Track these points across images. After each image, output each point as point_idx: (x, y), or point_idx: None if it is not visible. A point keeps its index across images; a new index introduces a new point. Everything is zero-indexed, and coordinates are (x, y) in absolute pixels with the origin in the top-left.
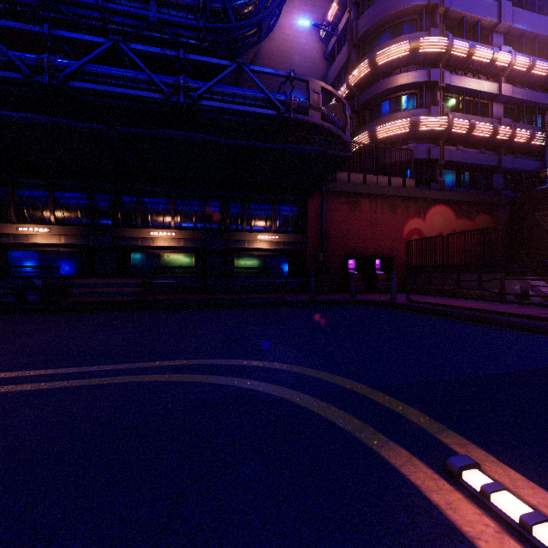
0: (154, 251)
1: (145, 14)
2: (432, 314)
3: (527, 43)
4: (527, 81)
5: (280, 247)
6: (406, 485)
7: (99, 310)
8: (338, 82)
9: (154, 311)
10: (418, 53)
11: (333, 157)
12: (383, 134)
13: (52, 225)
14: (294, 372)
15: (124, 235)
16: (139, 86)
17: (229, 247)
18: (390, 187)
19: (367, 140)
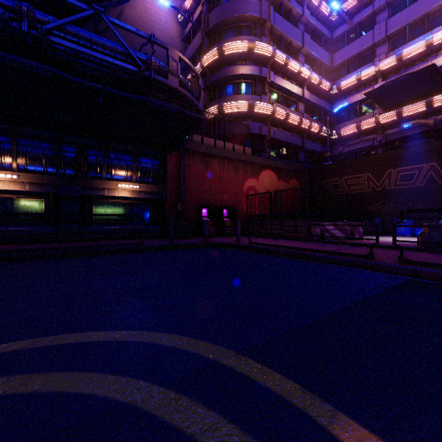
0: None
1: None
2: (269, 253)
3: (317, 66)
4: (317, 92)
5: (141, 196)
6: None
7: None
8: (193, 62)
9: None
10: (253, 52)
11: (190, 117)
12: (228, 110)
13: None
14: (148, 343)
15: None
16: None
17: (87, 193)
18: (234, 152)
19: (217, 113)
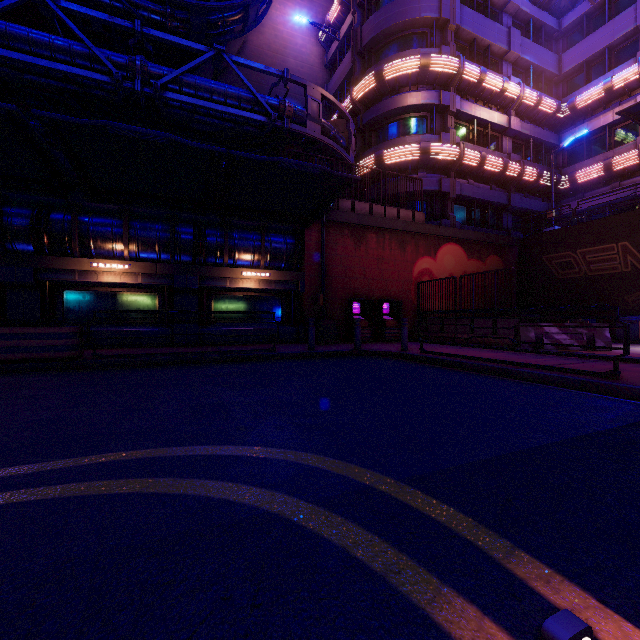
0: (99, 289)
1: None
2: (450, 367)
3: (534, 77)
4: (534, 117)
5: (271, 286)
6: None
7: (6, 372)
8: (340, 96)
9: (94, 371)
10: (428, 71)
11: (336, 178)
12: (391, 160)
13: None
14: (290, 461)
15: (52, 265)
16: (75, 62)
17: (206, 285)
18: (399, 220)
19: (374, 165)
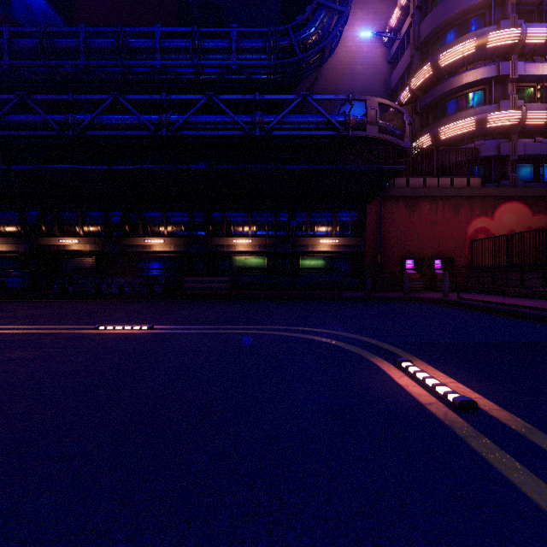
0: (235, 255)
1: (228, 64)
2: (476, 310)
3: None
4: None
5: (340, 249)
6: (374, 365)
7: (202, 300)
8: (401, 84)
9: (240, 301)
10: (485, 49)
11: (386, 170)
12: (446, 135)
13: (166, 237)
14: (337, 334)
15: (214, 243)
16: (226, 127)
17: (295, 250)
18: (452, 188)
19: (430, 142)
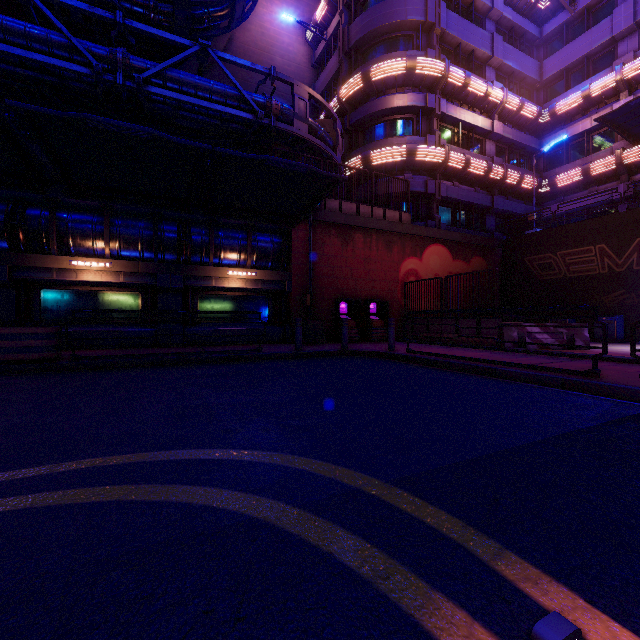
0: (79, 288)
1: None
2: (436, 366)
3: (516, 82)
4: (516, 122)
5: (258, 286)
6: None
7: None
8: (327, 96)
9: (72, 373)
10: (414, 74)
11: (323, 177)
12: (377, 161)
13: None
14: (277, 464)
15: (28, 263)
16: (53, 52)
17: (191, 284)
18: (386, 220)
19: (361, 166)
